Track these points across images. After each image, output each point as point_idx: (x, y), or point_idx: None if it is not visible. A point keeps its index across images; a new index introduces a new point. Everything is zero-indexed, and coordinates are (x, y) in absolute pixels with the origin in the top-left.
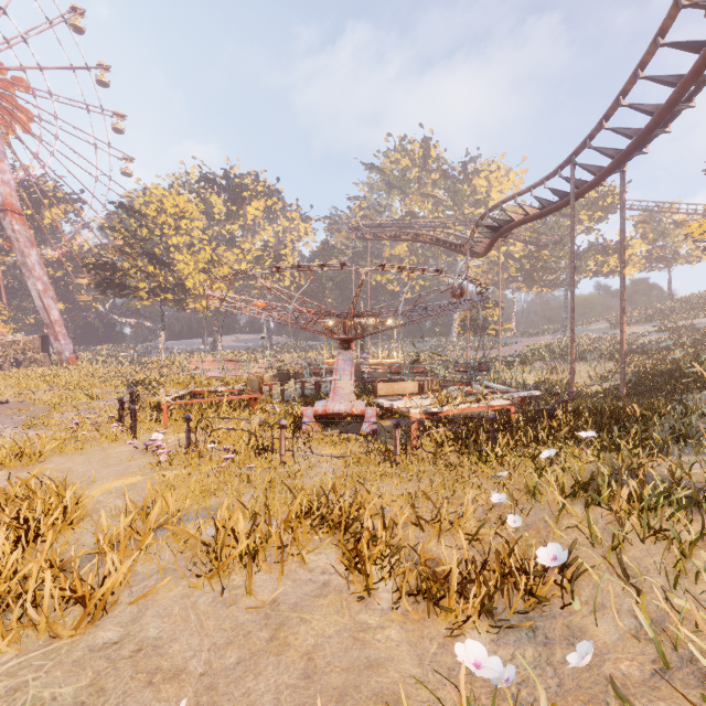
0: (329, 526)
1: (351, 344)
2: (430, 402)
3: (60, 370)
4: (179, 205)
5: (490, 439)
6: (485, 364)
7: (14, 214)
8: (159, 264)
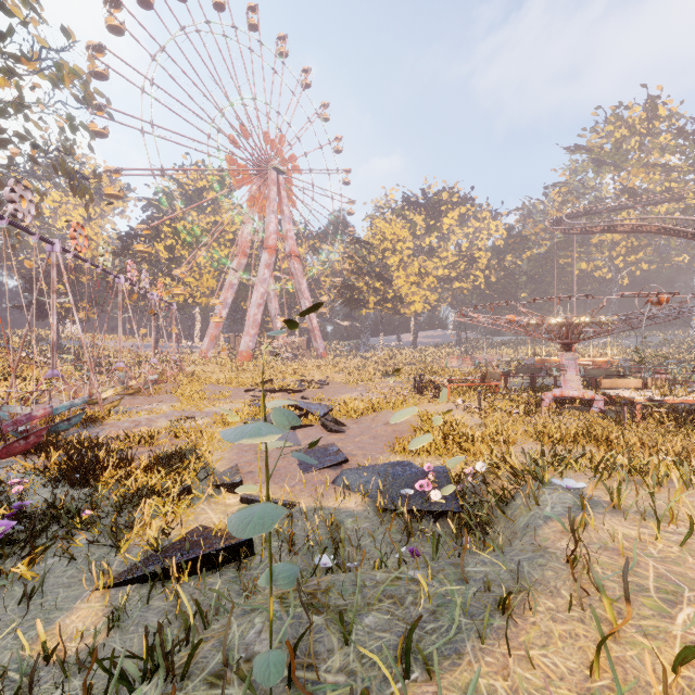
0: (590, 440)
1: (571, 347)
2: (653, 392)
3: (318, 361)
4: (395, 232)
5: None
6: None
7: (295, 257)
8: (384, 281)
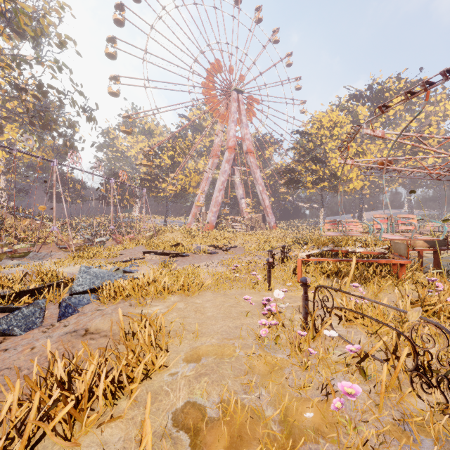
0: None
1: None
2: None
3: (268, 232)
4: (332, 120)
5: None
6: None
7: (251, 154)
8: (318, 162)
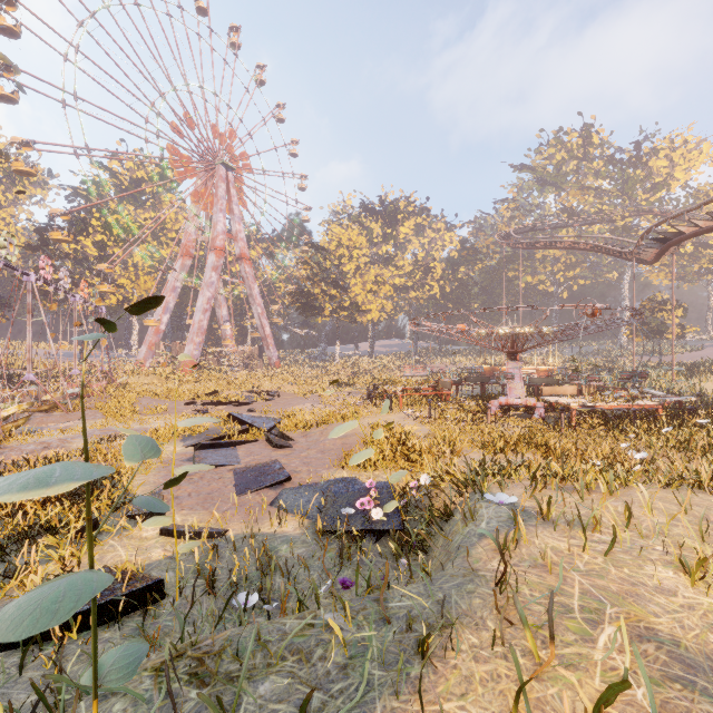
0: (531, 447)
1: (517, 356)
2: (586, 399)
3: (271, 371)
4: (352, 239)
5: (632, 425)
6: (638, 374)
7: (246, 260)
8: (340, 288)
